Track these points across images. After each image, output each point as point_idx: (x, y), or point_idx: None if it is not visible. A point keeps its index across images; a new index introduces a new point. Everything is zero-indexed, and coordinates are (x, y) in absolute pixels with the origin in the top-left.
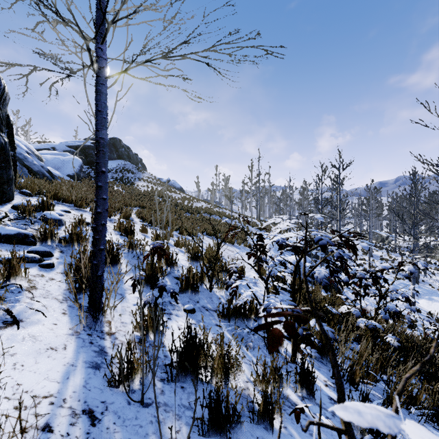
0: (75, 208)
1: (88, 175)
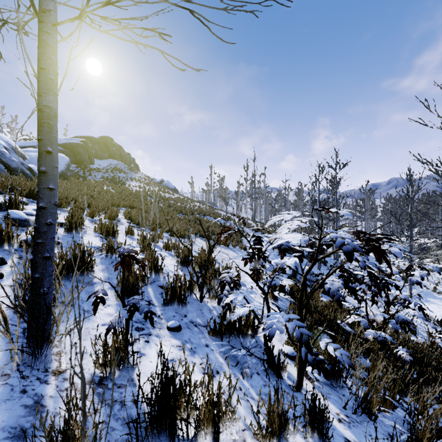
0: None
1: (76, 175)
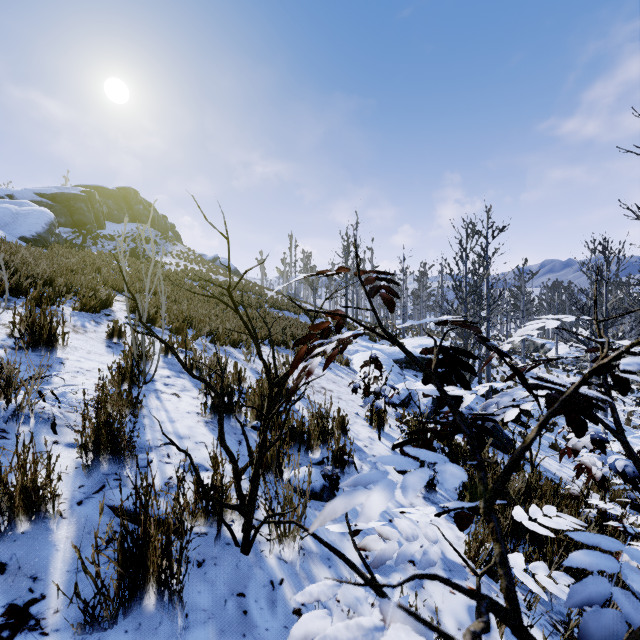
0: None
1: (69, 242)
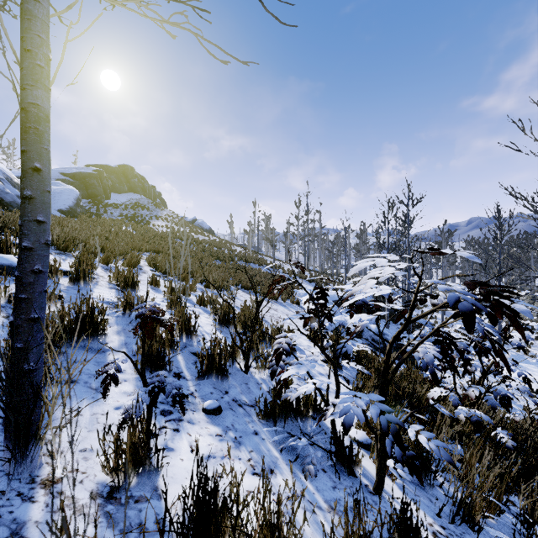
0: (57, 251)
1: (88, 212)
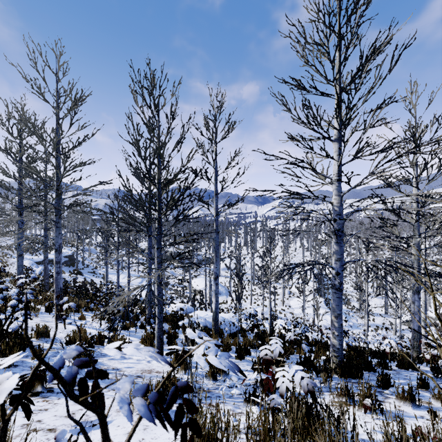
0: None
1: None
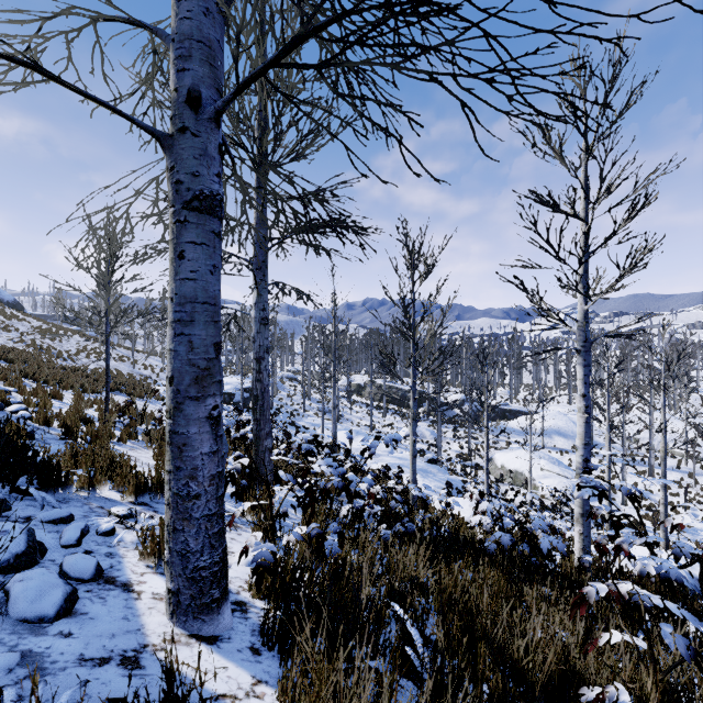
0: None
1: None
